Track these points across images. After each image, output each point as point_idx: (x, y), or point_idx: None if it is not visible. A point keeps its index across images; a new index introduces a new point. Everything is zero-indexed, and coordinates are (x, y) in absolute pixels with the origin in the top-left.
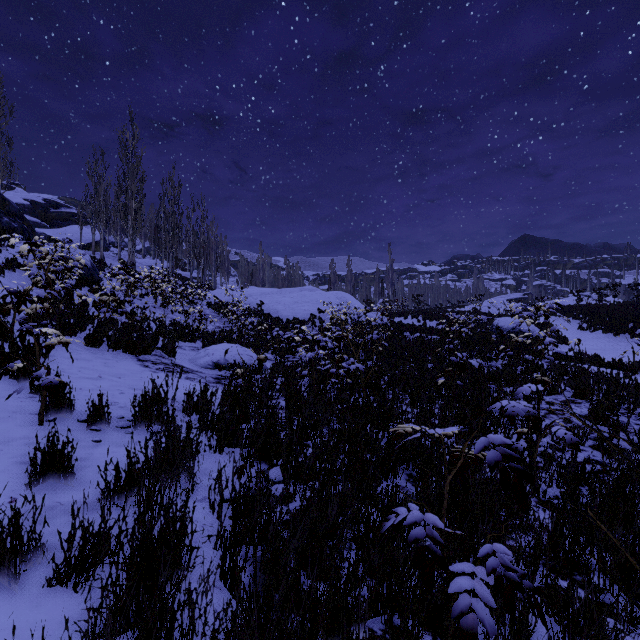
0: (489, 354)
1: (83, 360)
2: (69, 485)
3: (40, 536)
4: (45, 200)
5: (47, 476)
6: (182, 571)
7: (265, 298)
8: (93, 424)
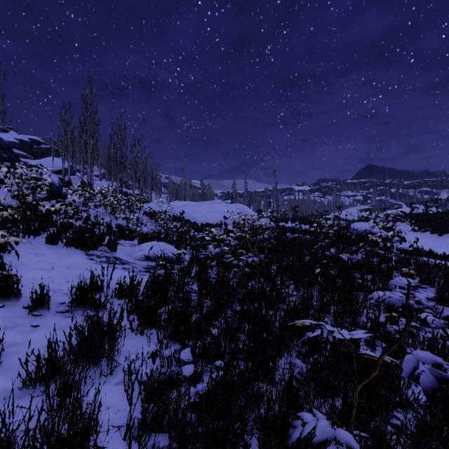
0: (351, 249)
1: (41, 255)
2: None
3: None
4: (30, 139)
5: None
6: None
7: (186, 208)
8: (35, 310)
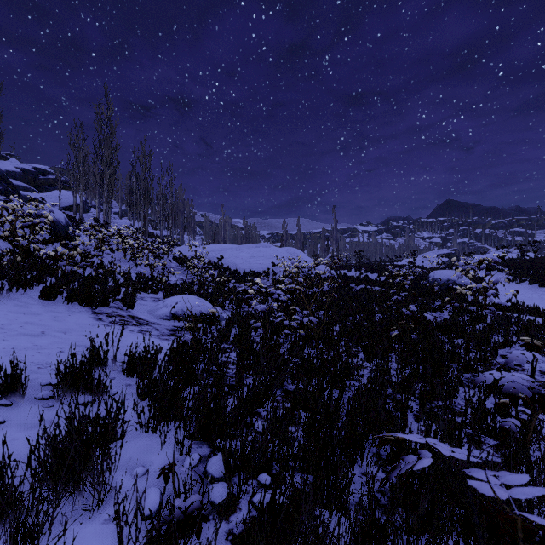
0: (433, 305)
1: (31, 314)
2: None
3: None
4: (34, 168)
5: None
6: None
7: (225, 253)
8: (3, 397)
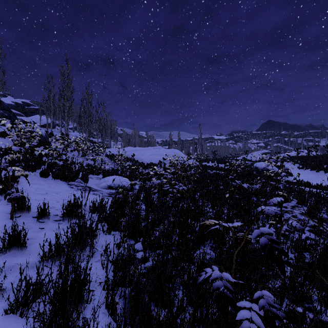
0: (252, 181)
1: (38, 184)
2: (24, 253)
3: (2, 284)
4: (22, 102)
5: (11, 248)
6: (83, 304)
7: (135, 152)
8: (40, 219)
